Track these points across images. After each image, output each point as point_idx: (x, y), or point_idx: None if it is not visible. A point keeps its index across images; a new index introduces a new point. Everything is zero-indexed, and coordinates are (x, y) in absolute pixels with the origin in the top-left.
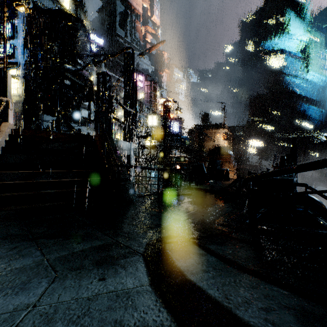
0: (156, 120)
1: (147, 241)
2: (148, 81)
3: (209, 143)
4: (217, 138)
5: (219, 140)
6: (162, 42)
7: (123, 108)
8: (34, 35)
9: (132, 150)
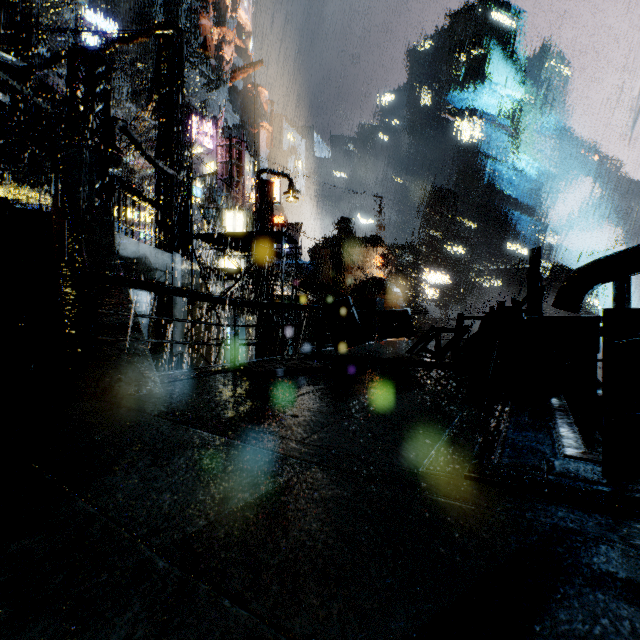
0: (243, 222)
1: None
2: (226, 138)
3: (352, 274)
4: (368, 265)
5: (371, 270)
6: (257, 64)
7: (150, 162)
8: None
9: (177, 274)
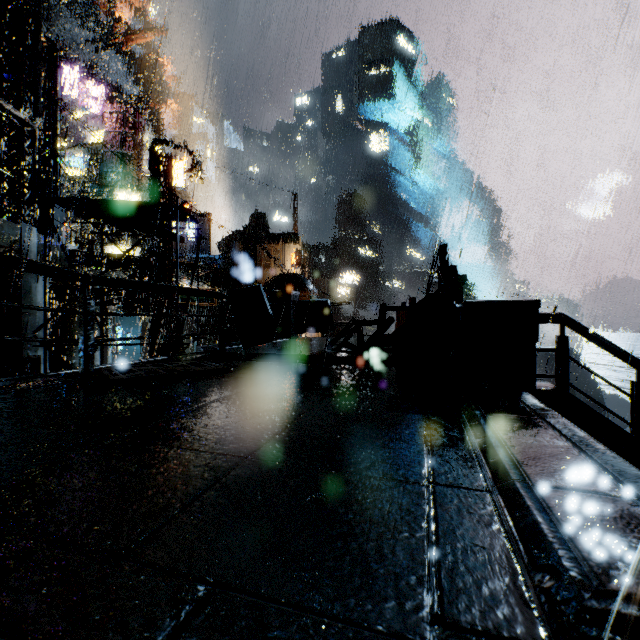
0: None
1: None
2: (116, 104)
3: (265, 271)
4: (282, 262)
5: (285, 267)
6: (157, 31)
7: None
8: None
9: (30, 253)
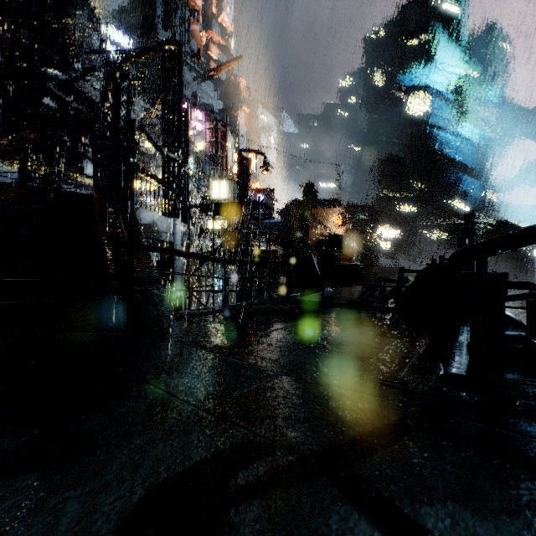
0: (226, 189)
1: (139, 498)
2: (213, 121)
3: (316, 231)
4: (329, 223)
5: (332, 227)
6: (237, 59)
7: (158, 150)
8: None
9: (177, 235)
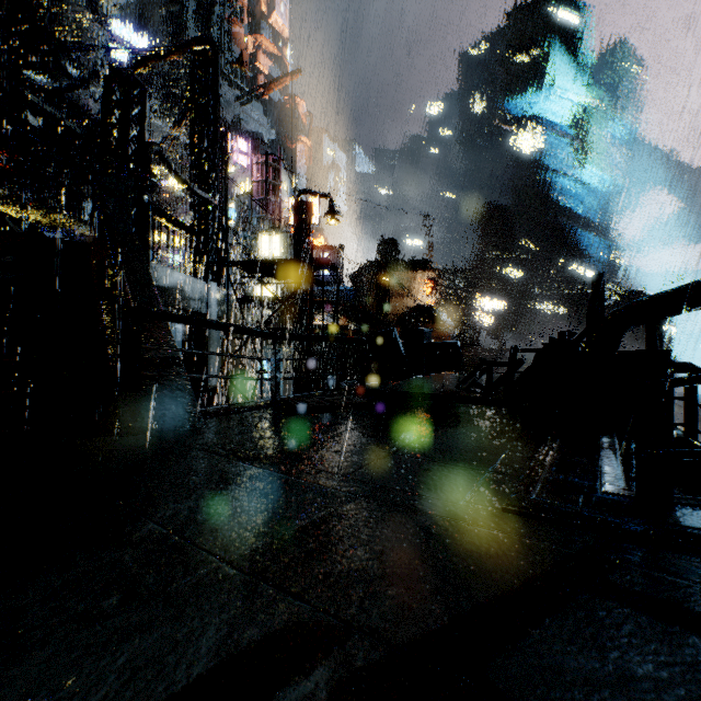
0: (280, 245)
1: None
2: (262, 155)
3: (398, 301)
4: (415, 291)
5: (418, 296)
6: (294, 74)
7: (185, 187)
8: None
9: (212, 304)
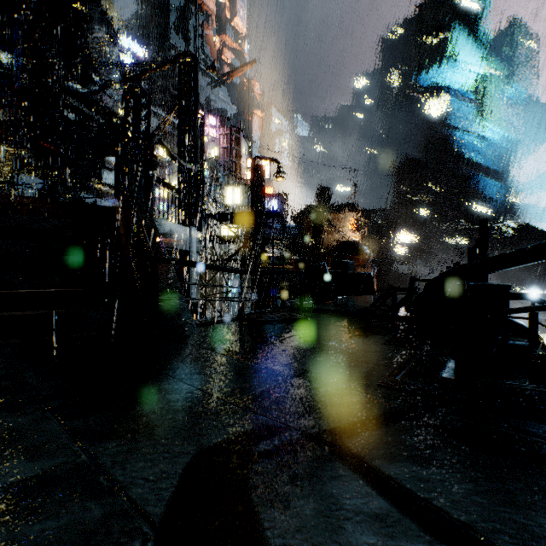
0: (240, 195)
1: (193, 455)
2: (226, 127)
3: (330, 236)
4: (344, 228)
5: (346, 232)
6: (251, 64)
7: (176, 162)
8: (5, 23)
9: (193, 243)
